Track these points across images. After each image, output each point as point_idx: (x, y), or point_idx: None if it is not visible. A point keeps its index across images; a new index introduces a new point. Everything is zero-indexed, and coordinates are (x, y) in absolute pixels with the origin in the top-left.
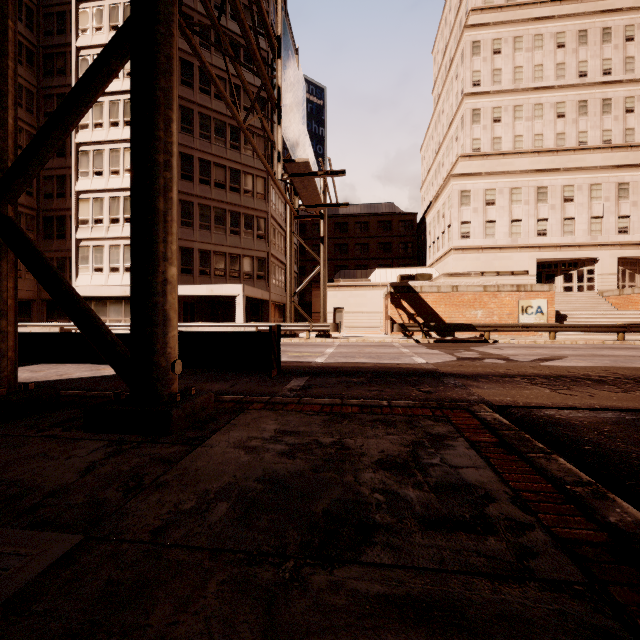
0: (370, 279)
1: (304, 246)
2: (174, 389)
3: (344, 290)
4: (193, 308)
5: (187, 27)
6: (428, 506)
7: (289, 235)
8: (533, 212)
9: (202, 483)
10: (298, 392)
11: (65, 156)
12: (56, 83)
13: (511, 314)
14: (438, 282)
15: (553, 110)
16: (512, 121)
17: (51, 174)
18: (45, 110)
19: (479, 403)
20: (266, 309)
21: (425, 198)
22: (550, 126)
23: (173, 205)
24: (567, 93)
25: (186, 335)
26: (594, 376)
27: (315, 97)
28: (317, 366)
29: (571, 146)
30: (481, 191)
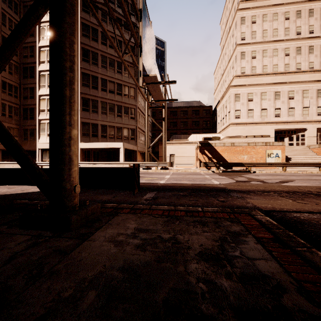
0: (188, 139)
1: (154, 122)
2: (75, 202)
3: (175, 145)
4: (98, 154)
5: (90, 2)
6: (239, 296)
7: (146, 117)
8: (273, 105)
9: (82, 272)
10: (150, 201)
11: (34, 77)
12: (29, 40)
13: (262, 157)
14: (224, 141)
15: (283, 52)
16: (262, 58)
17: (27, 87)
18: (24, 54)
19: (253, 208)
20: (135, 155)
21: (216, 98)
22: (281, 60)
23: (75, 93)
24: (290, 43)
25: (86, 169)
26: (314, 192)
27: (160, 46)
28: (161, 185)
29: (292, 70)
30: (245, 94)
